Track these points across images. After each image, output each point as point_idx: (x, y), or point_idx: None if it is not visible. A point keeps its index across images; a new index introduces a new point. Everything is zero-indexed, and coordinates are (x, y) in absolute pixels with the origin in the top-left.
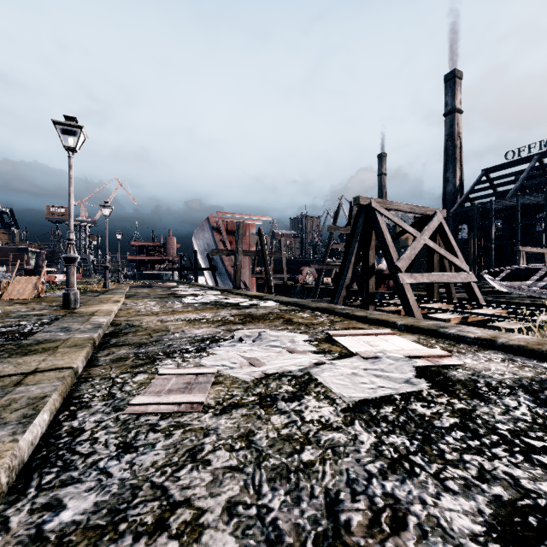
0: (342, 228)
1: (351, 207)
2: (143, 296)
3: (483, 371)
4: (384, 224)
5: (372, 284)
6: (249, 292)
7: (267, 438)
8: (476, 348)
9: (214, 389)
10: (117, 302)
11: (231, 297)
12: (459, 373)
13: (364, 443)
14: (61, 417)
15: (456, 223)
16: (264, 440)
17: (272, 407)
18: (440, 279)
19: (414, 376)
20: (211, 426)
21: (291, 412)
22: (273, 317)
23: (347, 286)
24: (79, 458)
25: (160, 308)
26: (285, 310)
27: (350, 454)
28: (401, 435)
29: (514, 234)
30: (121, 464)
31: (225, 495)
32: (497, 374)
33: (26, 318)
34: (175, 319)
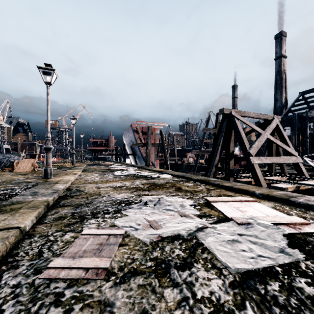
0: (211, 129)
1: (217, 116)
2: (92, 170)
3: None
4: (240, 125)
5: (232, 164)
6: (155, 168)
7: None
8: None
9: (120, 251)
10: (75, 174)
11: (143, 172)
12: None
13: None
14: None
15: (283, 126)
16: None
17: (165, 276)
18: (278, 161)
19: (288, 246)
20: (108, 300)
21: (183, 284)
22: (169, 186)
23: (216, 165)
24: None
25: (99, 178)
26: (176, 181)
27: None
28: None
29: None
30: None
31: None
32: None
33: (20, 184)
34: (106, 186)
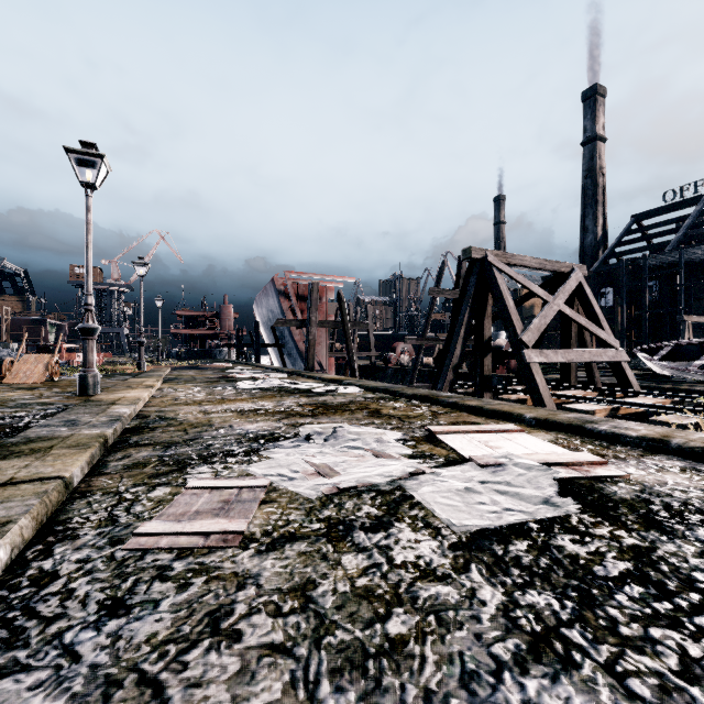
0: (447, 291)
1: (460, 263)
2: (186, 379)
3: (656, 486)
4: (504, 284)
5: (488, 364)
6: (325, 375)
7: (335, 592)
8: (640, 451)
9: (263, 510)
10: (150, 387)
11: (301, 382)
12: (621, 488)
13: (487, 604)
14: (29, 554)
15: (598, 286)
16: (329, 597)
17: (345, 540)
18: (580, 358)
19: (557, 493)
20: (250, 571)
21: (374, 549)
22: (355, 407)
23: (454, 367)
24: (36, 625)
25: (205, 395)
26: (371, 398)
27: (465, 624)
28: (544, 590)
29: (676, 300)
30: (99, 637)
31: (256, 700)
32: (679, 491)
33: (27, 408)
34: (223, 409)
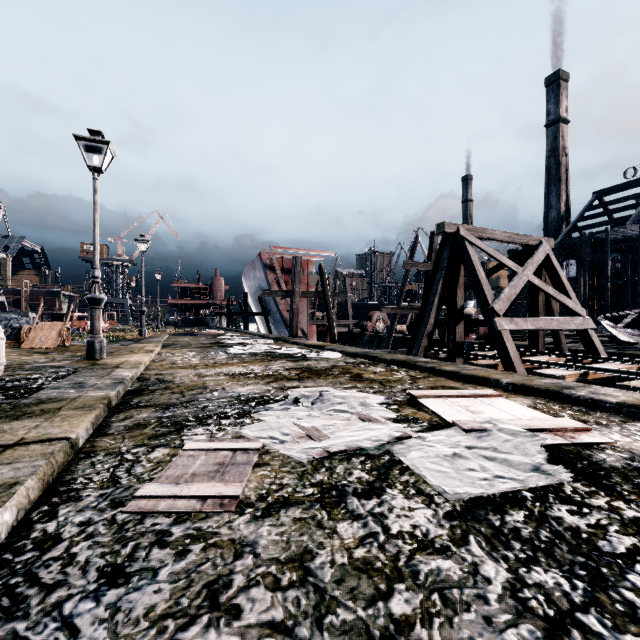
0: (420, 264)
1: (432, 238)
2: (182, 345)
3: None
4: (475, 256)
5: (460, 331)
6: (308, 341)
7: (333, 564)
8: (621, 417)
9: (257, 474)
10: (150, 352)
11: (286, 347)
12: (609, 456)
13: (491, 581)
14: (34, 515)
15: (561, 258)
16: (328, 569)
17: (339, 506)
18: (548, 326)
19: (547, 461)
20: (247, 538)
21: (368, 517)
22: (338, 372)
23: (429, 334)
24: (36, 593)
25: (200, 359)
26: (352, 363)
27: (472, 604)
28: (550, 568)
29: (637, 271)
30: (98, 609)
31: None
32: None
33: (41, 370)
34: (216, 373)
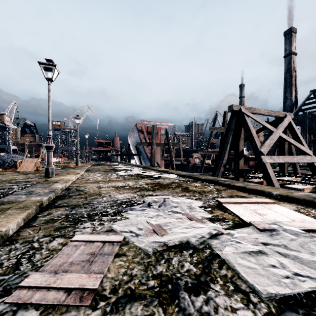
0: (218, 128)
1: (224, 115)
2: (96, 170)
3: None
4: (250, 123)
5: (241, 163)
6: (160, 168)
7: None
8: None
9: (115, 264)
10: (77, 173)
11: (148, 171)
12: None
13: None
14: None
15: None
16: None
17: (173, 303)
18: (292, 160)
19: None
20: None
21: None
22: (175, 186)
23: (224, 165)
24: None
25: (102, 178)
26: (182, 181)
27: None
28: None
29: None
30: None
31: None
32: None
33: (19, 183)
34: (108, 186)
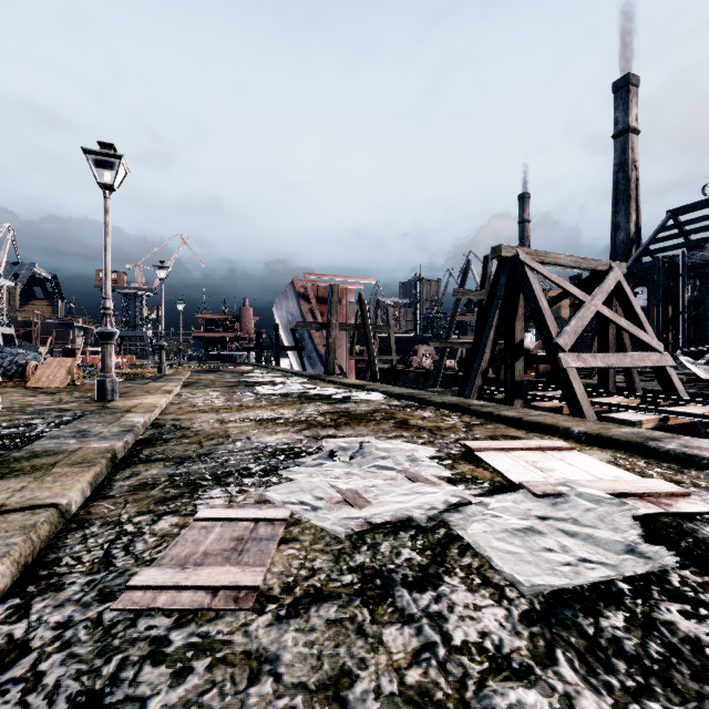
0: (473, 292)
1: (486, 263)
2: (205, 384)
3: None
4: (537, 284)
5: (519, 369)
6: (347, 380)
7: (378, 695)
8: None
9: (283, 553)
10: (168, 392)
11: (321, 387)
12: None
13: None
14: (1, 611)
15: (631, 285)
16: (371, 703)
17: (384, 603)
18: (621, 363)
19: (643, 539)
20: (266, 650)
21: (423, 619)
22: (380, 417)
23: (483, 372)
24: None
25: (224, 401)
26: (396, 406)
27: None
28: (671, 704)
29: None
30: None
31: None
32: None
33: (44, 414)
34: (241, 418)
